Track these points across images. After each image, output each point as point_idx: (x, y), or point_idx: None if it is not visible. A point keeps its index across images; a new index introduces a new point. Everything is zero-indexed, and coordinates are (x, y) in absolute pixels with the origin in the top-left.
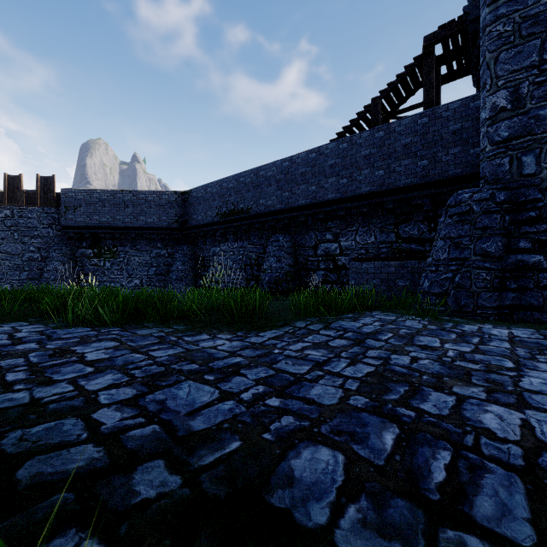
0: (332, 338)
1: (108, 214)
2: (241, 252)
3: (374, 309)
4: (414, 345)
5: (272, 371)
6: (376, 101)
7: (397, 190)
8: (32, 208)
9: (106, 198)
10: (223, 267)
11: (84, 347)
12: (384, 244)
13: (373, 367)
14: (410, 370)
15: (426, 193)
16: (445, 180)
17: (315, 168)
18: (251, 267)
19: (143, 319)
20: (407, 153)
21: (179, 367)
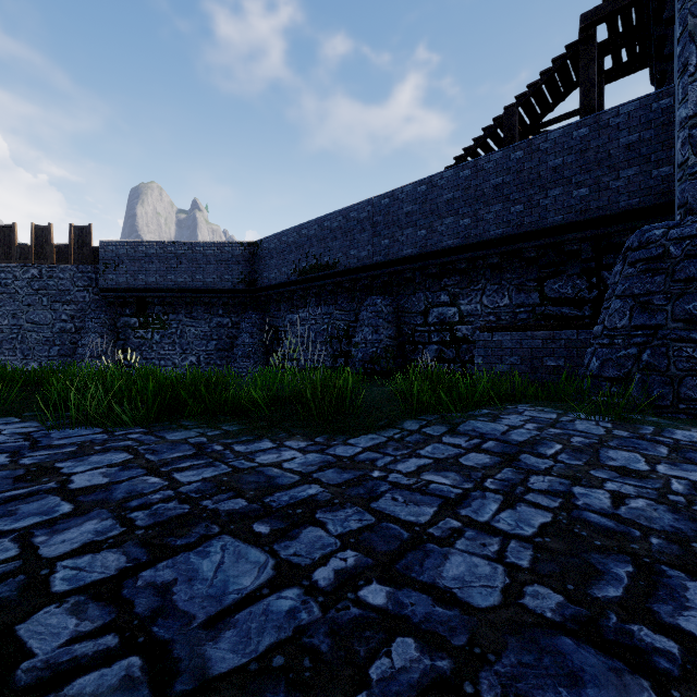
0: (463, 450)
1: (156, 272)
2: (326, 320)
3: (519, 401)
4: (604, 467)
5: (370, 516)
6: (511, 110)
7: (543, 231)
8: (64, 266)
9: (154, 252)
10: (299, 339)
11: (76, 463)
12: (522, 308)
13: (549, 512)
14: (620, 522)
15: (584, 235)
16: (614, 216)
17: (426, 206)
18: (339, 339)
19: (182, 414)
20: (557, 179)
21: (215, 504)
